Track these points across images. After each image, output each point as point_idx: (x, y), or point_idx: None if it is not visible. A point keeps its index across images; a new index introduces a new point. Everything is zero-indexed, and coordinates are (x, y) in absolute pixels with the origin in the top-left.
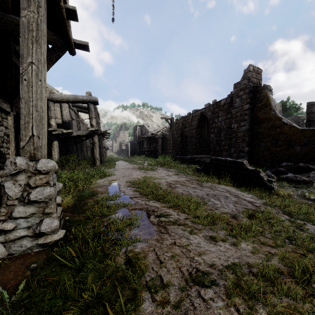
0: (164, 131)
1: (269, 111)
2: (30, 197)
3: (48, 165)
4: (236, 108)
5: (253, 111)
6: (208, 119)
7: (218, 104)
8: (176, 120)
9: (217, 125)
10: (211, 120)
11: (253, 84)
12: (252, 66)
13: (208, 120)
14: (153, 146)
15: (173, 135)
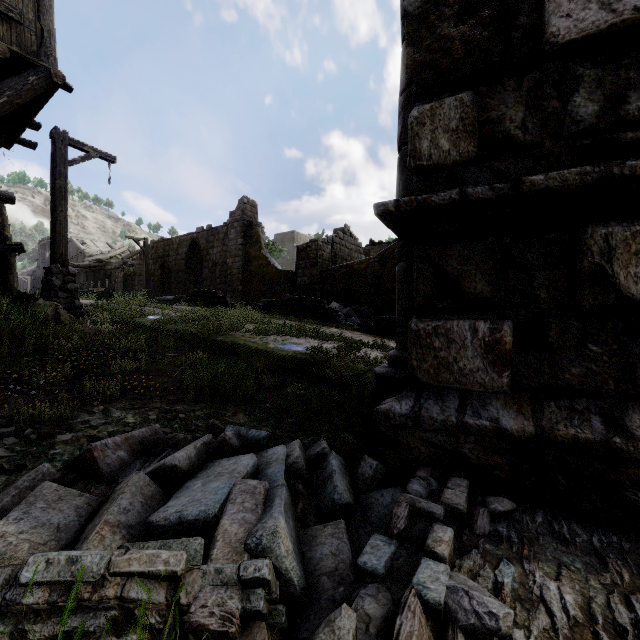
0: (128, 258)
1: (260, 250)
2: (68, 287)
3: (75, 271)
4: (231, 240)
5: (247, 247)
6: (201, 248)
7: (213, 231)
8: (153, 242)
9: (213, 258)
10: (205, 250)
11: (248, 218)
12: (246, 198)
13: (202, 250)
14: (105, 284)
15: (147, 265)
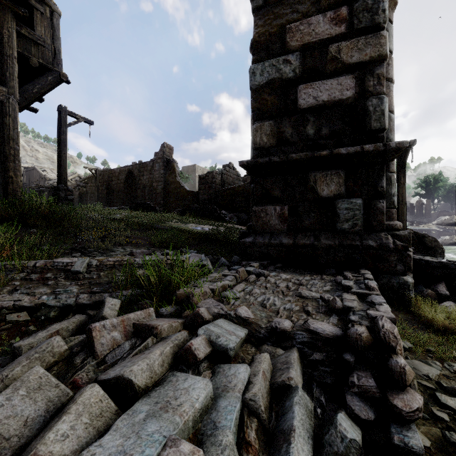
0: (80, 182)
1: (175, 178)
2: (68, 198)
3: (72, 189)
4: (156, 171)
5: (167, 176)
6: (135, 176)
7: (143, 164)
8: (100, 171)
9: (143, 182)
10: (138, 177)
11: (167, 157)
12: (166, 144)
13: (136, 177)
14: None
15: (98, 186)
